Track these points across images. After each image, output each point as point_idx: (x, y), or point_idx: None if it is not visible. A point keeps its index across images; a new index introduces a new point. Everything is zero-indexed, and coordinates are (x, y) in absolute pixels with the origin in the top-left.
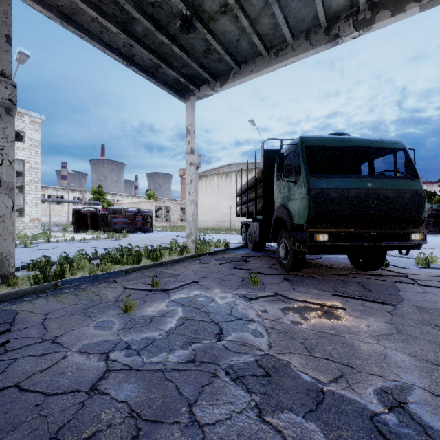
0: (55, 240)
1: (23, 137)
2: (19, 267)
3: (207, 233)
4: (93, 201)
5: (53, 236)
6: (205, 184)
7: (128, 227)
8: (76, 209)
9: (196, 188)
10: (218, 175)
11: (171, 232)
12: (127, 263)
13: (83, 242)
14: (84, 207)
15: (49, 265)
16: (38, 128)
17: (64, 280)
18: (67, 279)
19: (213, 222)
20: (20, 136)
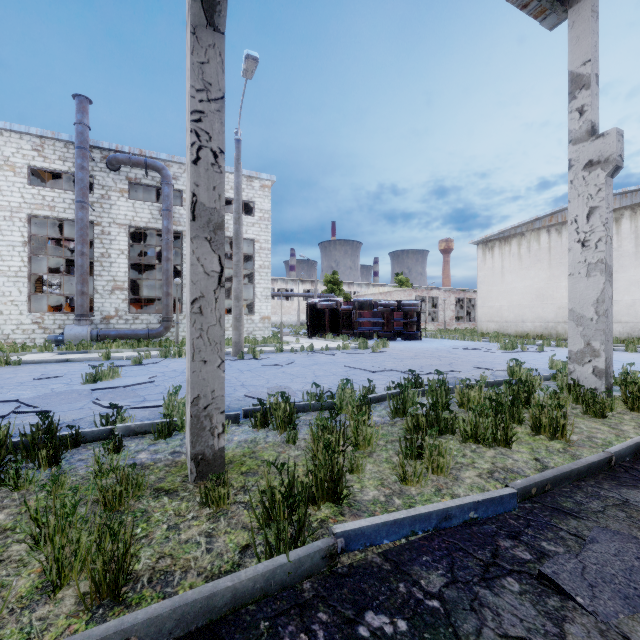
0: (288, 348)
1: (252, 211)
2: (239, 414)
3: (535, 345)
4: (326, 293)
5: (285, 342)
6: (517, 251)
7: (382, 331)
8: (311, 303)
9: (609, 228)
10: (551, 229)
11: (454, 341)
12: (475, 438)
13: (327, 354)
14: (321, 301)
15: (292, 423)
16: (268, 194)
17: (351, 529)
18: (360, 526)
19: (537, 323)
20: (250, 211)
